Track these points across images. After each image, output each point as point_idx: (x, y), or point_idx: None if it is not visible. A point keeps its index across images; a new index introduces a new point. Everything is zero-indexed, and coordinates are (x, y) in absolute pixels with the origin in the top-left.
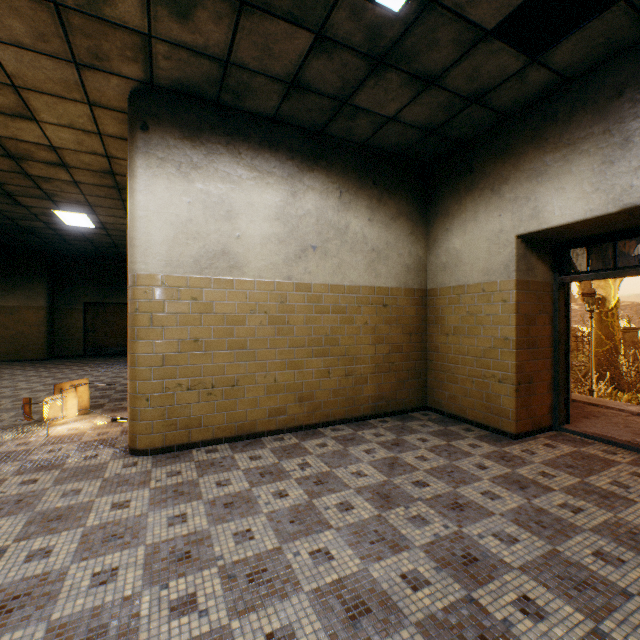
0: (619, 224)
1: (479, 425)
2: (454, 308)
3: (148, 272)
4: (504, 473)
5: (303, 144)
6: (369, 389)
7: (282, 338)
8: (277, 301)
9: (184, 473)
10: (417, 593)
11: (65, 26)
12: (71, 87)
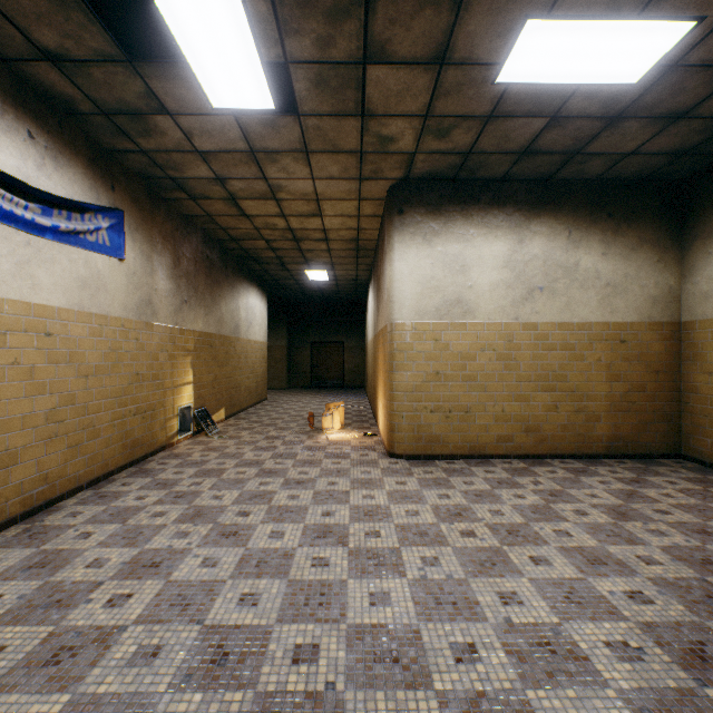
0: None
1: None
2: None
3: (403, 321)
4: None
5: (529, 194)
6: (602, 428)
7: (509, 373)
8: (504, 340)
9: (435, 473)
10: (650, 566)
11: (362, 162)
12: (351, 193)
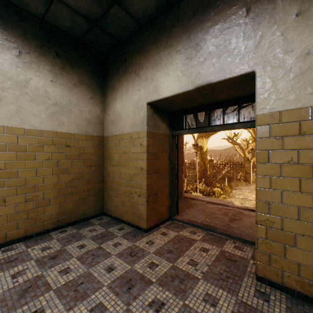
0: (197, 101)
1: (129, 224)
2: (117, 149)
3: None
4: (124, 272)
5: None
6: (52, 208)
7: None
8: None
9: None
10: None
11: None
12: None
